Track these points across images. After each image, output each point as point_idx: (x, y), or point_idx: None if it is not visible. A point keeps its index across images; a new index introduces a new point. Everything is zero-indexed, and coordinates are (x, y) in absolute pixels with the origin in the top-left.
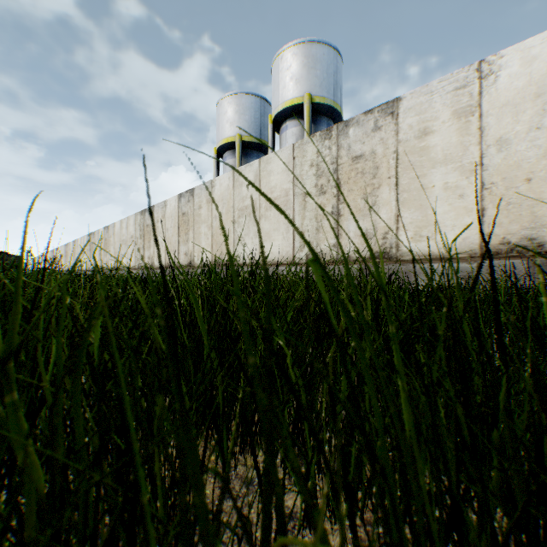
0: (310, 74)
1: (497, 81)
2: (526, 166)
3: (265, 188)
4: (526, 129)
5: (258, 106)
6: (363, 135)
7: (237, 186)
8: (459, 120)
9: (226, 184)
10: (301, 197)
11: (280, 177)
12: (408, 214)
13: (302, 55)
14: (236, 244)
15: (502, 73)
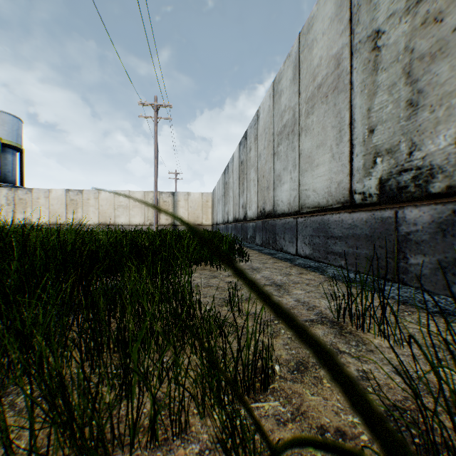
0: (2, 128)
1: (53, 194)
2: (57, 210)
3: None
4: (57, 204)
5: None
6: (24, 194)
7: None
8: (46, 198)
9: None
10: (1, 205)
11: None
12: (36, 215)
13: None
14: None
15: (53, 192)
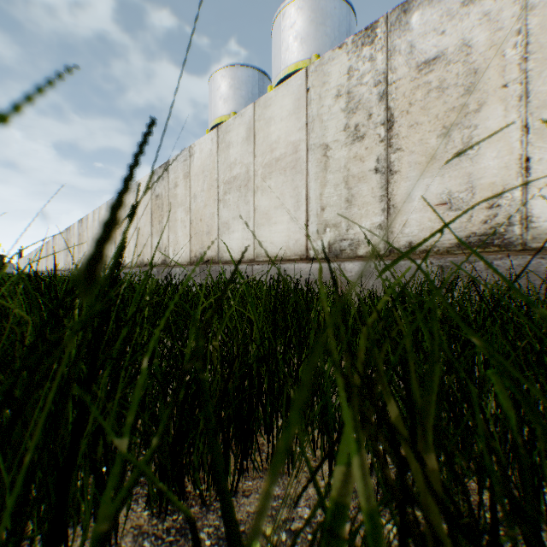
0: (319, 32)
1: None
2: None
3: (262, 146)
4: None
5: (256, 80)
6: (442, 18)
7: (222, 150)
8: None
9: (208, 148)
10: (319, 150)
11: (285, 124)
12: None
13: (309, 8)
14: (221, 231)
15: None
